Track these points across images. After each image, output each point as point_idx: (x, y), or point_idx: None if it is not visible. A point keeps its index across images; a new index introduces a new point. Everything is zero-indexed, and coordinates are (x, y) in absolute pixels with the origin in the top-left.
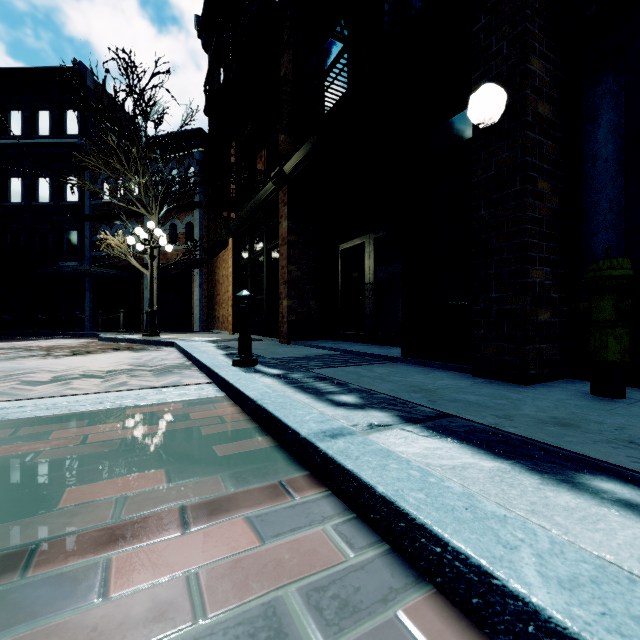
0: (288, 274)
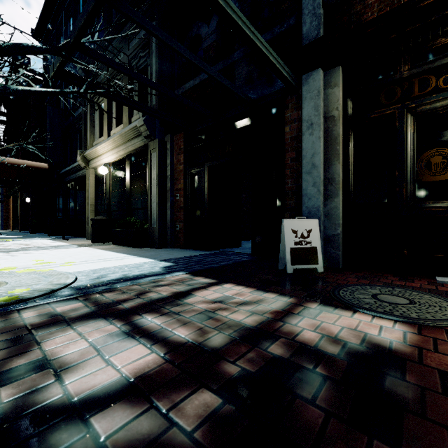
0: (20, 214)
